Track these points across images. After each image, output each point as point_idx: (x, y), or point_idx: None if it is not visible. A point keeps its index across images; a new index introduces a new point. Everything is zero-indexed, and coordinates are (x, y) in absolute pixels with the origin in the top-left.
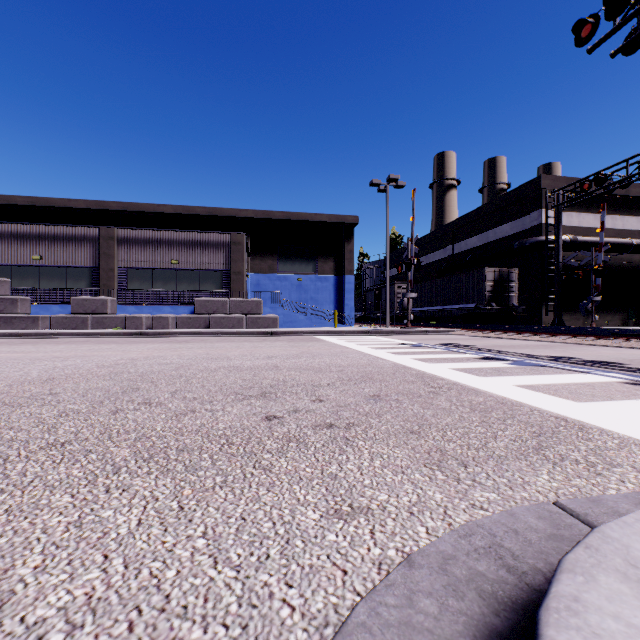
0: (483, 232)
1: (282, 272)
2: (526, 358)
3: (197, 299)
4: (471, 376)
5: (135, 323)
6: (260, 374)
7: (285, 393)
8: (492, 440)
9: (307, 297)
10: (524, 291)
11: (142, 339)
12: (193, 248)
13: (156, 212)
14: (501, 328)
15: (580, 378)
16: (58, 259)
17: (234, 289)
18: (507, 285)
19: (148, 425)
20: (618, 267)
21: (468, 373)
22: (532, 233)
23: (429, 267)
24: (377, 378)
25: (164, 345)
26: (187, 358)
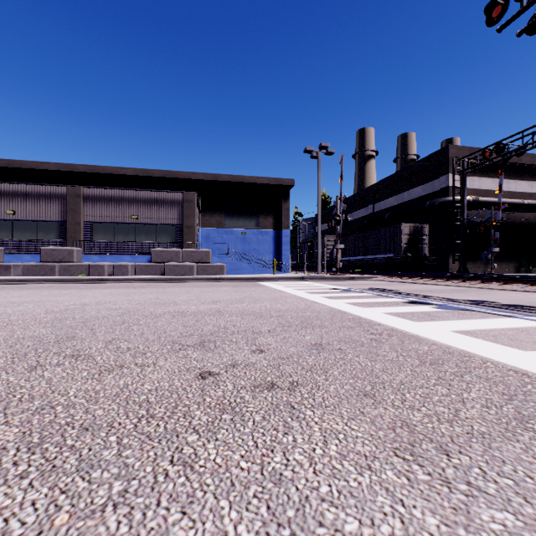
0: (399, 193)
1: (229, 227)
2: (448, 302)
3: (153, 249)
4: (406, 321)
5: (98, 270)
6: (202, 320)
7: (224, 342)
8: (461, 406)
9: (250, 248)
10: (434, 243)
11: (102, 285)
12: (150, 205)
13: (119, 174)
14: (417, 275)
15: (510, 323)
16: (30, 214)
17: (186, 241)
18: (420, 238)
19: (61, 387)
20: (512, 223)
21: (402, 318)
22: (441, 194)
23: (353, 223)
24: (316, 324)
25: (120, 290)
26: (136, 303)
